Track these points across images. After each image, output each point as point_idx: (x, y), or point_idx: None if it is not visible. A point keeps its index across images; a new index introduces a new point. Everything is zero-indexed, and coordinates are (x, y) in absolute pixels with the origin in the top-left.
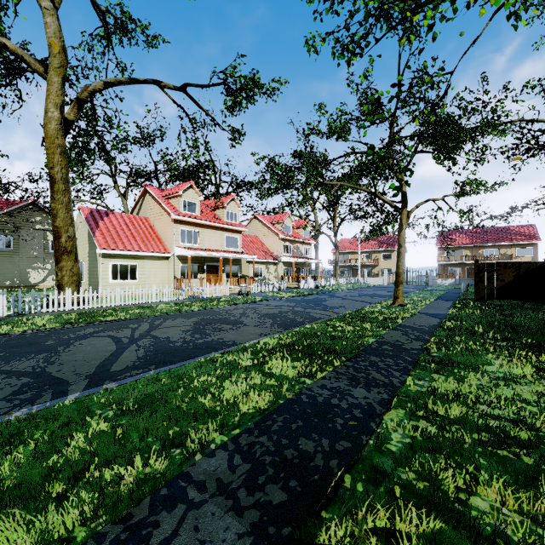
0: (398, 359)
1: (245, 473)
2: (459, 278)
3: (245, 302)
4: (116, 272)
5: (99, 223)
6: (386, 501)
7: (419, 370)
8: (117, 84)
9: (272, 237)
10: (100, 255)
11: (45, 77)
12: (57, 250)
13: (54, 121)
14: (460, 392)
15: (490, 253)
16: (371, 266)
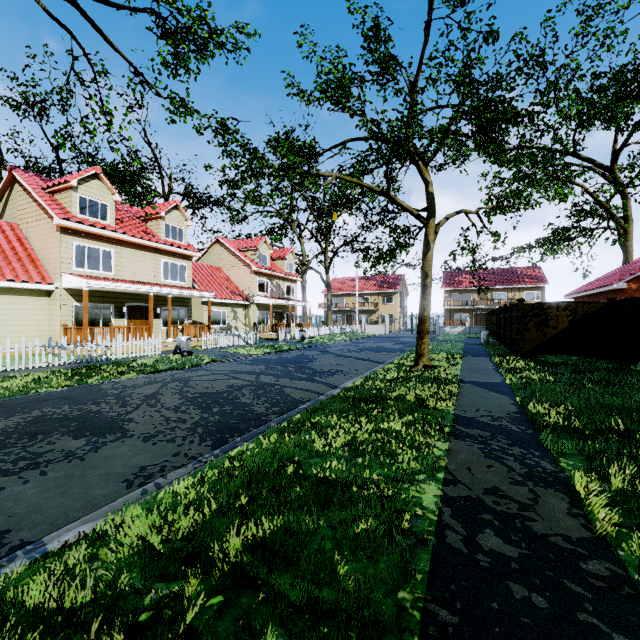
0: None
1: None
2: (469, 326)
3: (179, 367)
4: None
5: None
6: None
7: None
8: None
9: (242, 269)
10: None
11: None
12: None
13: None
14: None
15: (499, 297)
16: (370, 311)
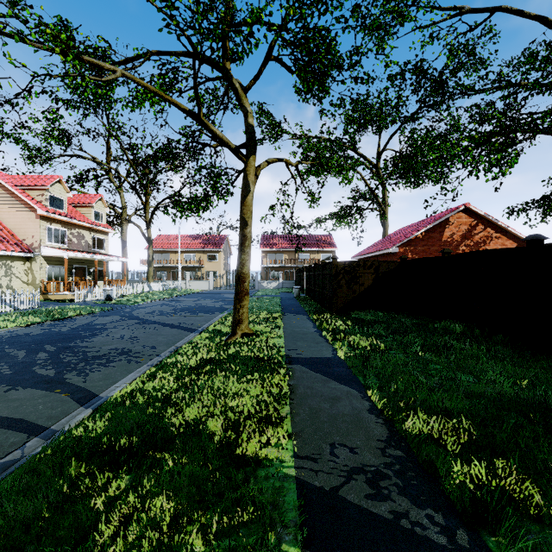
0: None
1: None
2: (282, 281)
3: None
4: None
5: None
6: None
7: None
8: None
9: (22, 211)
10: None
11: None
12: None
13: None
14: None
15: (303, 257)
16: (195, 268)
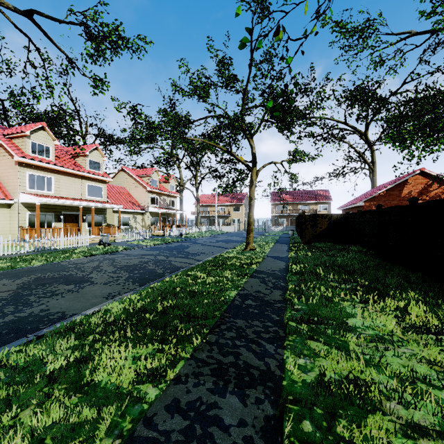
0: (265, 320)
1: None
2: (286, 226)
3: (105, 253)
4: None
5: None
6: None
7: (291, 335)
8: None
9: (140, 189)
10: None
11: None
12: None
13: None
14: (352, 375)
15: (304, 208)
16: (225, 216)
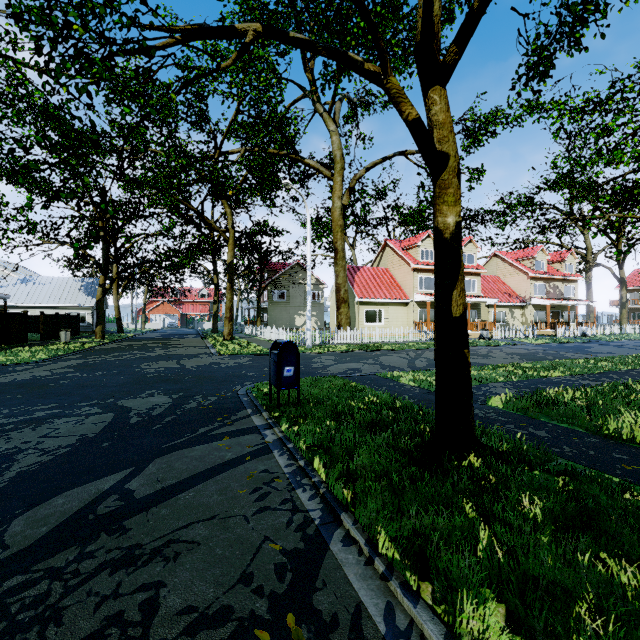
0: (635, 377)
1: (511, 386)
2: None
3: (488, 345)
4: (368, 316)
5: (354, 277)
6: (573, 391)
7: None
8: (374, 166)
9: (518, 276)
10: (357, 303)
11: (331, 179)
12: (338, 300)
13: (338, 209)
14: None
15: None
16: None
